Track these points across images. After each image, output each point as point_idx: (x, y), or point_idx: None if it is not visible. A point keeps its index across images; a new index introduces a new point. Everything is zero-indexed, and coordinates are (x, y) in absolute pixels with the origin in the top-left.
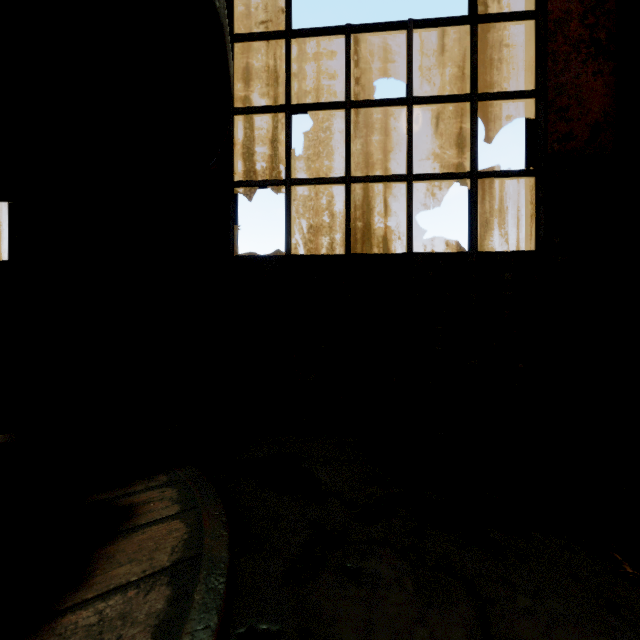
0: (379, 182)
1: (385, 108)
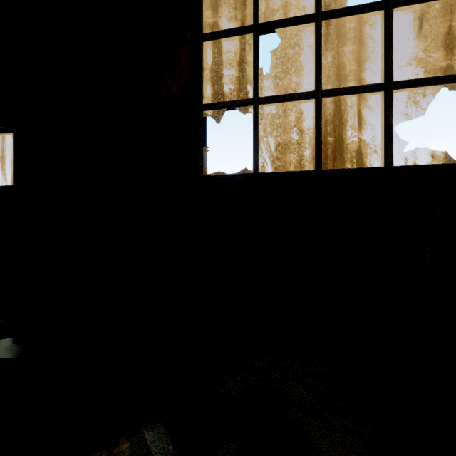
0: (352, 94)
1: (358, 16)
